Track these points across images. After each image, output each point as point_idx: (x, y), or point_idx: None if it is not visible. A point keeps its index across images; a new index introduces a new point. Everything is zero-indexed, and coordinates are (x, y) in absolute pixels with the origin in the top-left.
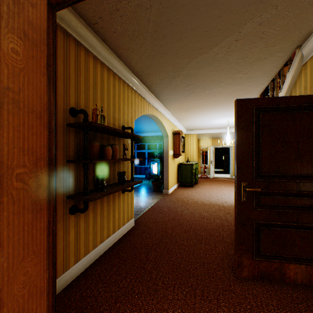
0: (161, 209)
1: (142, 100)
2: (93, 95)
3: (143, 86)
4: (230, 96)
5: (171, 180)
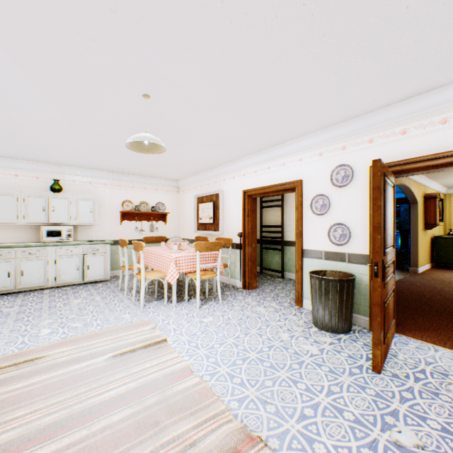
0: (411, 283)
1: None
2: None
3: None
4: None
5: (421, 256)
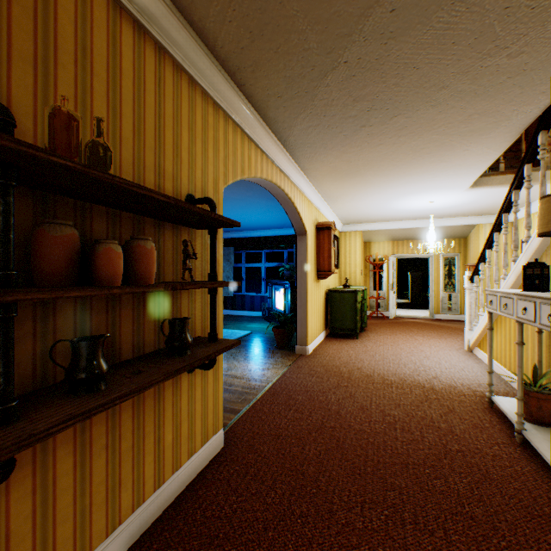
0: (290, 395)
1: (244, 140)
2: (76, 85)
3: (245, 104)
4: (452, 133)
5: (313, 324)
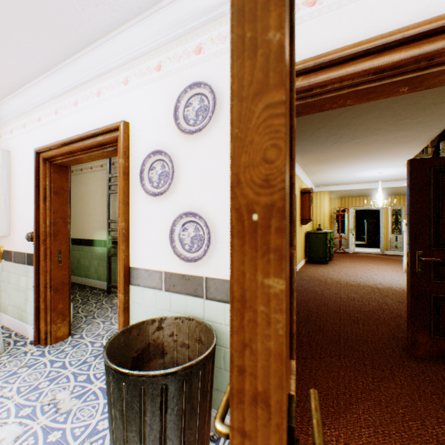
0: None
1: None
2: None
3: None
4: (388, 143)
5: (298, 253)
